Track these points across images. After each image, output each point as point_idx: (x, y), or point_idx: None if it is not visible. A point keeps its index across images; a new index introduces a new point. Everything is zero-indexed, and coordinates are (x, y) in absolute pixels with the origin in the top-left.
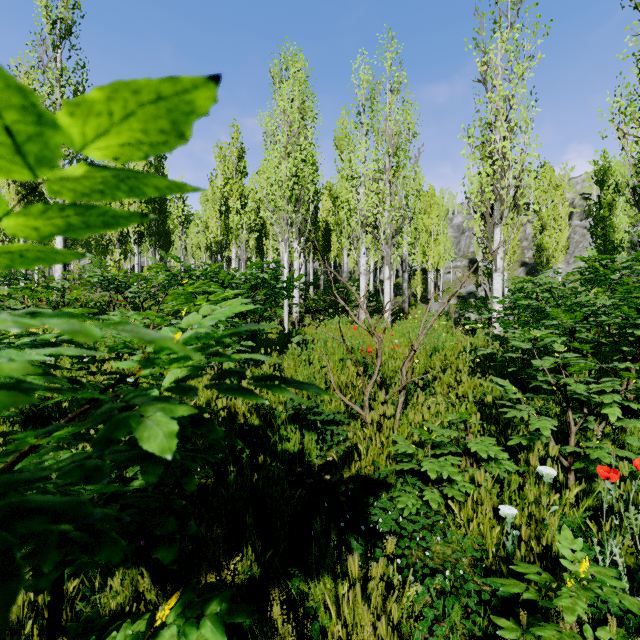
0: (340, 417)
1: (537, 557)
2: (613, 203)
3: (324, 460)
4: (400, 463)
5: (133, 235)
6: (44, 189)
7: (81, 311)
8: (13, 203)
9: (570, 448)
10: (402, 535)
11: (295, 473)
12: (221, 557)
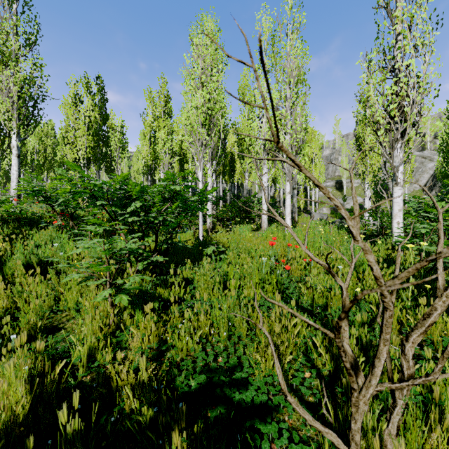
0: (278, 397)
1: None
2: None
3: None
4: None
5: (83, 160)
6: (1, 120)
7: None
8: None
9: None
10: None
11: None
12: None
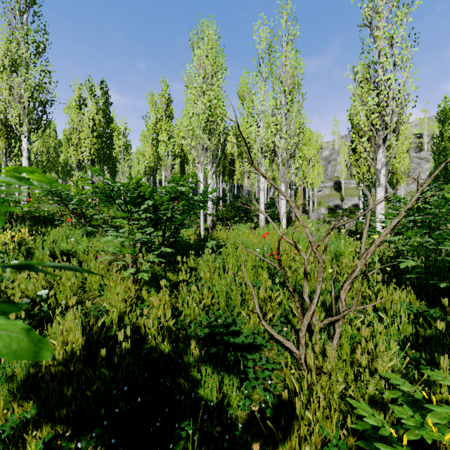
0: (261, 340)
1: None
2: None
3: (248, 409)
4: None
5: (87, 162)
6: (13, 124)
7: None
8: None
9: None
10: None
11: (212, 436)
12: None
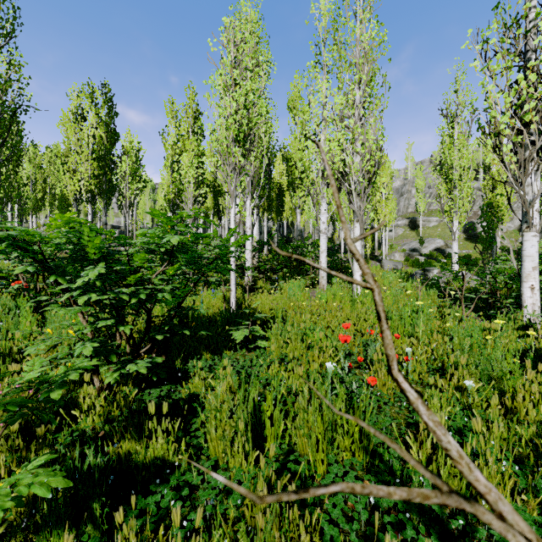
0: None
1: None
2: None
3: None
4: None
5: (85, 193)
6: None
7: None
8: None
9: None
10: None
11: None
12: None
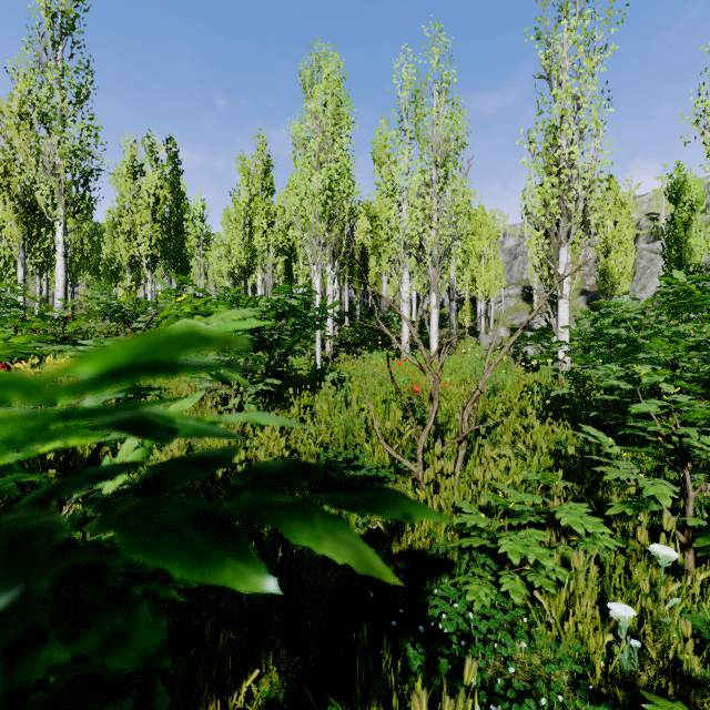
0: (385, 472)
1: (659, 673)
2: (689, 222)
3: (366, 528)
4: (467, 538)
5: (146, 259)
6: (43, 205)
7: (29, 338)
8: (10, 223)
9: (692, 520)
10: (472, 635)
11: None
12: (229, 680)
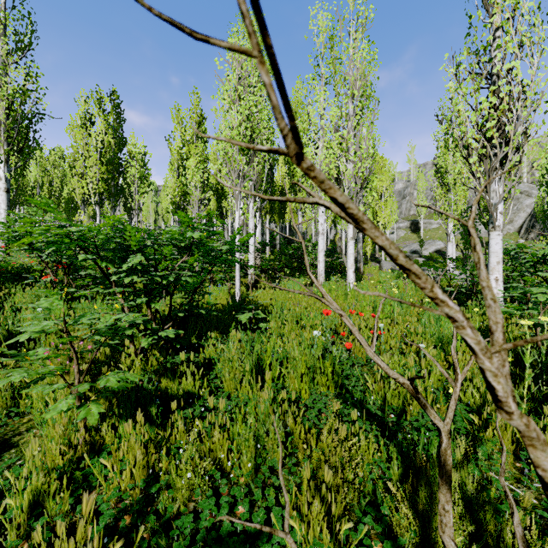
0: None
1: None
2: None
3: None
4: None
5: (94, 196)
6: None
7: None
8: None
9: None
10: None
11: None
12: None
